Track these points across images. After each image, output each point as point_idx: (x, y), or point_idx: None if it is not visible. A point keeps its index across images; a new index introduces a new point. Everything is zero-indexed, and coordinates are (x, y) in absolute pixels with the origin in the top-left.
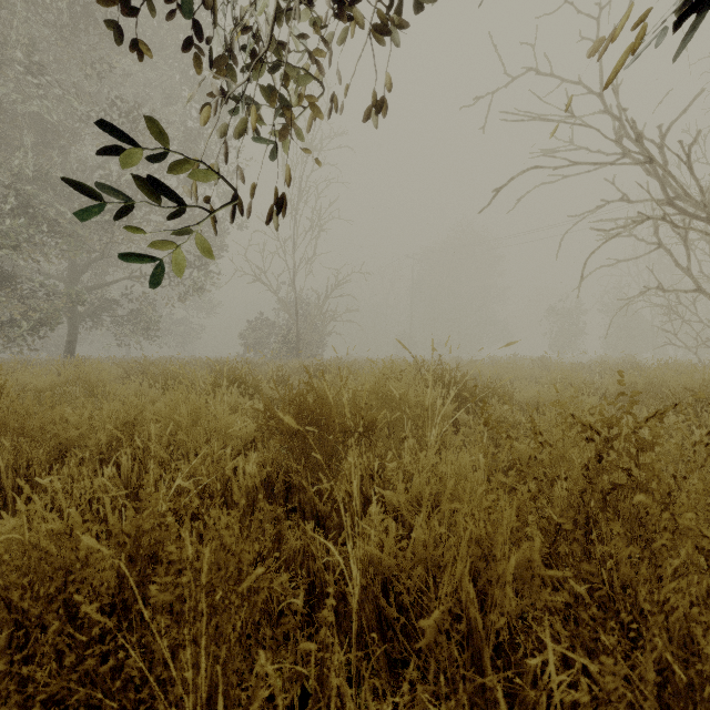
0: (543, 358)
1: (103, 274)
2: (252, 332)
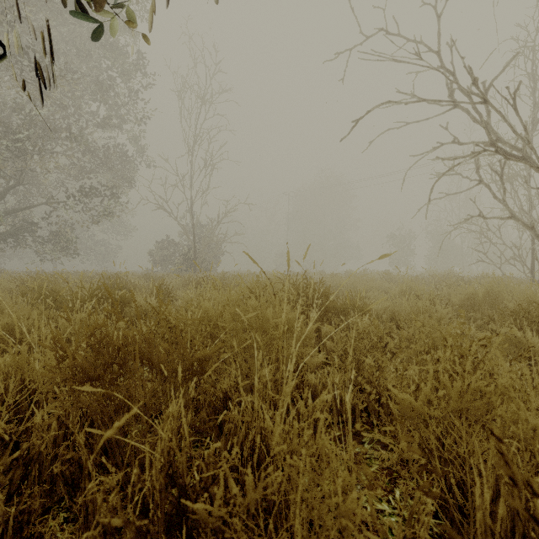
0: (388, 272)
1: (26, 200)
2: (159, 251)
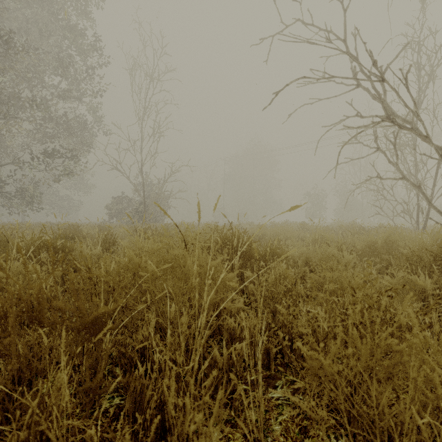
0: (304, 223)
1: None
2: (114, 205)
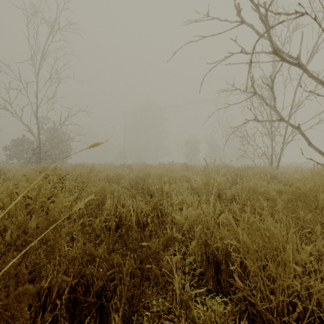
0: (187, 164)
1: None
2: (14, 146)
